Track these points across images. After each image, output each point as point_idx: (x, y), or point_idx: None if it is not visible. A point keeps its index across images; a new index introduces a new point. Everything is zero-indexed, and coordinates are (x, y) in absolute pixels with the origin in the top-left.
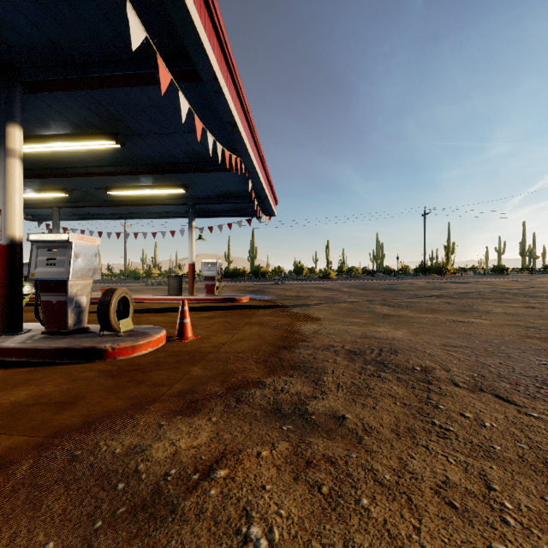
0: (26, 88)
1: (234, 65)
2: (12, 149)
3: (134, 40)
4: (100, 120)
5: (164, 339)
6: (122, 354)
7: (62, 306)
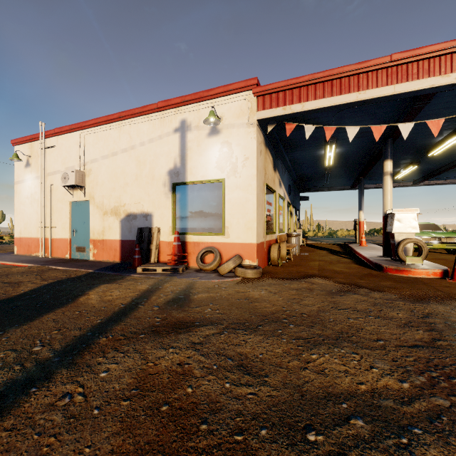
0: (393, 138)
1: None
2: (385, 172)
3: (351, 137)
4: (448, 122)
5: (434, 275)
6: (390, 272)
7: (394, 246)
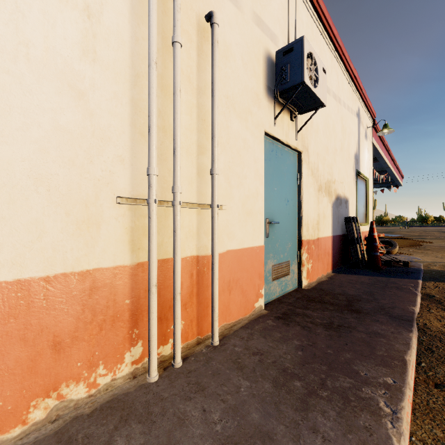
0: None
1: (390, 151)
2: None
3: None
4: None
5: None
6: None
7: None
